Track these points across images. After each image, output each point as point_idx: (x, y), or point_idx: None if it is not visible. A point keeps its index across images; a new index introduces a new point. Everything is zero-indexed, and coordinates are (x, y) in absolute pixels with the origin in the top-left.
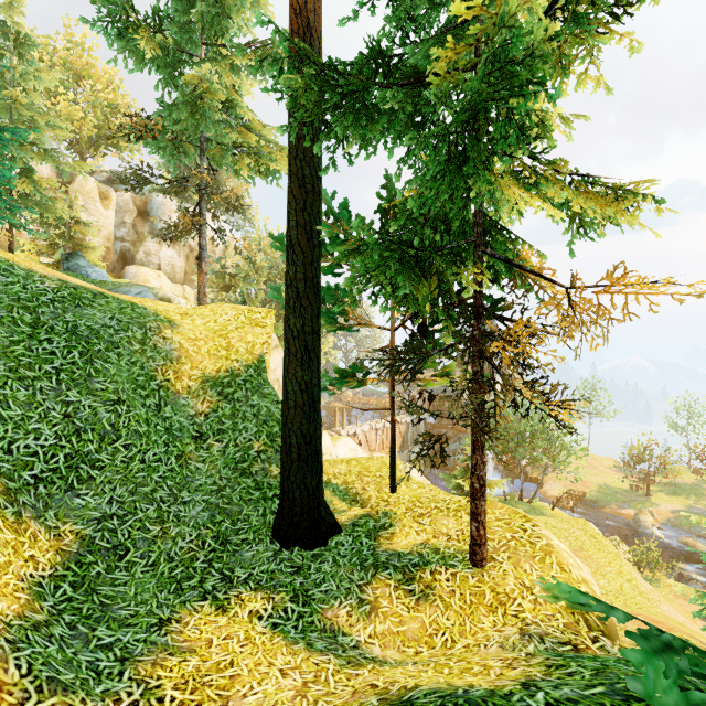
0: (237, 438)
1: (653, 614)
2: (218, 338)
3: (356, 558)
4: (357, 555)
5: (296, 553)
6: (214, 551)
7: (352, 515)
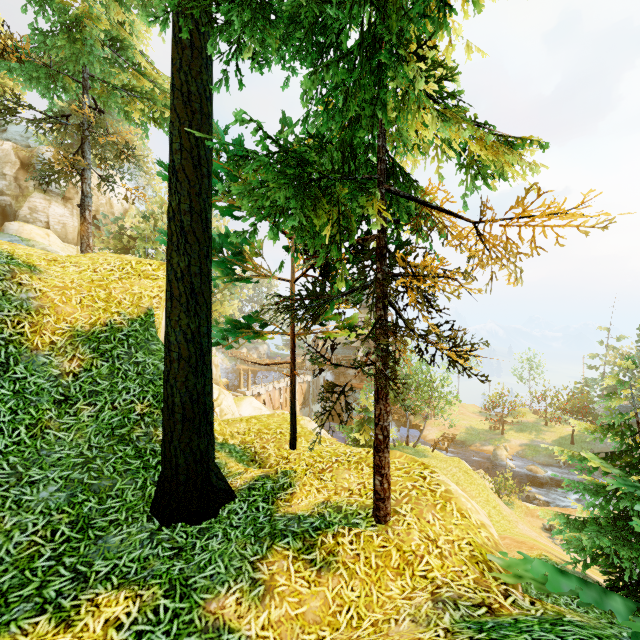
0: (115, 400)
1: (515, 535)
2: (96, 288)
3: (251, 528)
4: (252, 524)
5: (178, 530)
6: (68, 541)
7: (248, 478)
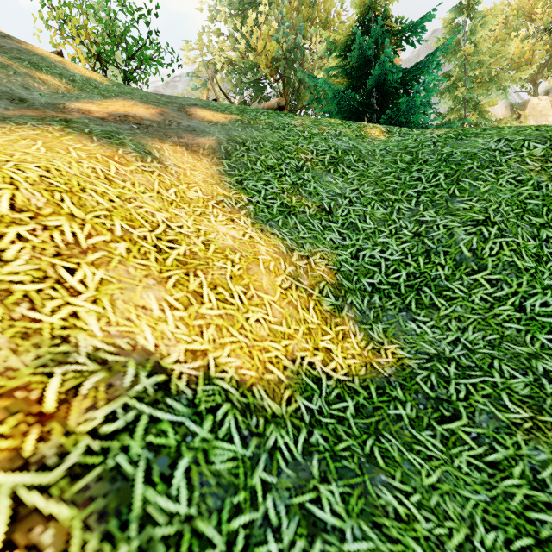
0: None
1: None
2: None
3: None
4: None
5: None
6: None
7: None
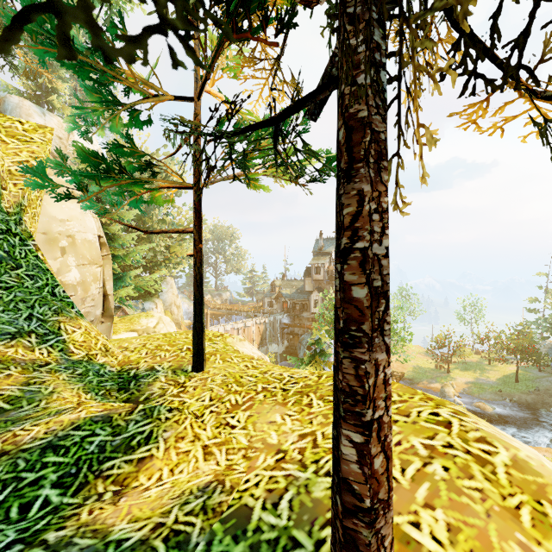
0: None
1: None
2: None
3: None
4: None
5: None
6: None
7: (63, 422)
